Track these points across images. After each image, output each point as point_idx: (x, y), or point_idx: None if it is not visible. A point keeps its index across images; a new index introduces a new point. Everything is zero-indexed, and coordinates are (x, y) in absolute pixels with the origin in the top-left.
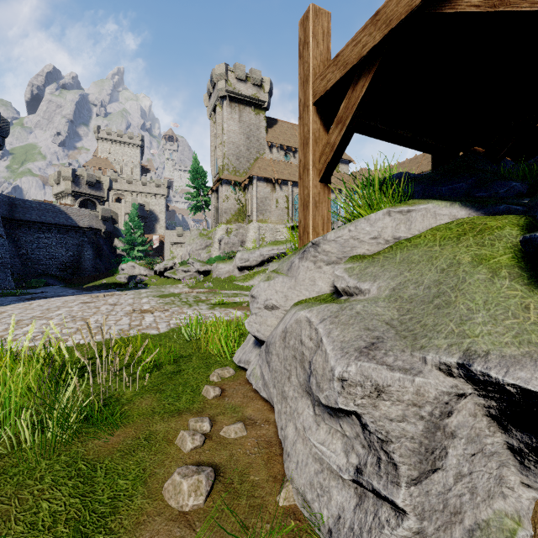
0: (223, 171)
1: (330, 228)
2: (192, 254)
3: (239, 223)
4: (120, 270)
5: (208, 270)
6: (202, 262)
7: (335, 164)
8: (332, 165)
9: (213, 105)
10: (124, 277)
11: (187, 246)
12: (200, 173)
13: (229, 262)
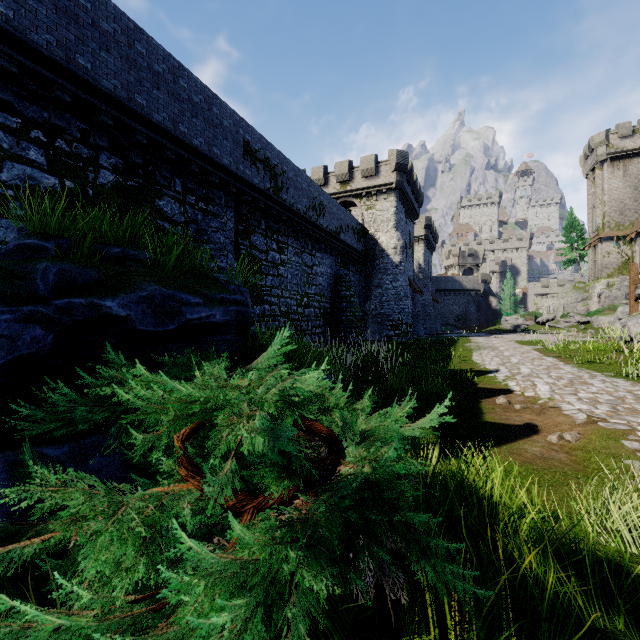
0: (602, 229)
1: (638, 311)
2: (567, 307)
3: (624, 275)
4: (503, 321)
5: (588, 321)
6: (581, 315)
7: (637, 298)
8: (636, 298)
9: (590, 167)
10: (510, 326)
11: (559, 300)
12: (573, 229)
13: (610, 315)
